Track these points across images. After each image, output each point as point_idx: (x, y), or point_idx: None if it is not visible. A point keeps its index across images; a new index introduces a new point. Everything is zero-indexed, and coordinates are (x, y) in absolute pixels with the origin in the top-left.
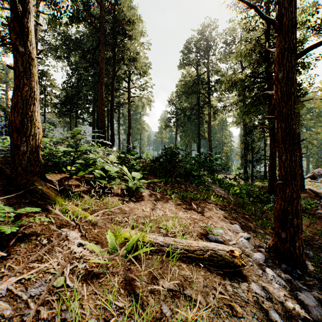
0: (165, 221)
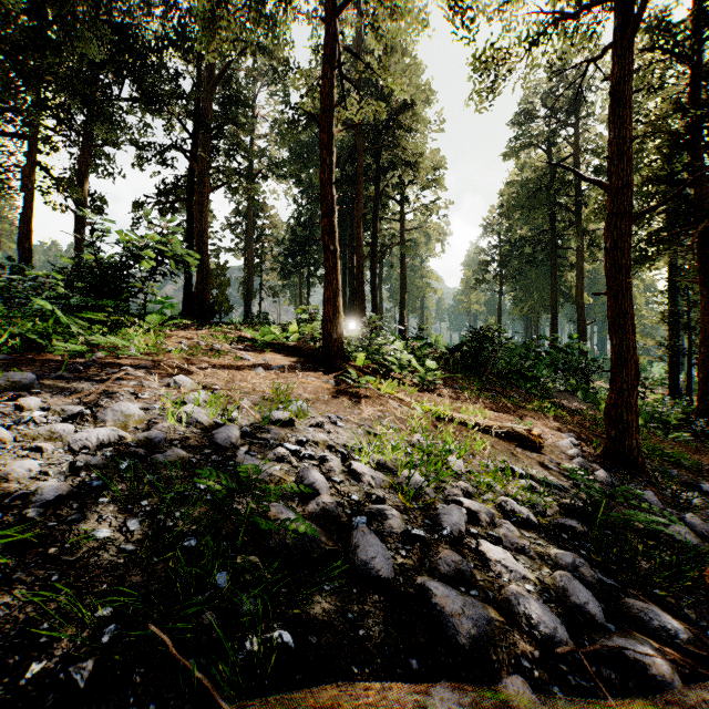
0: (465, 411)
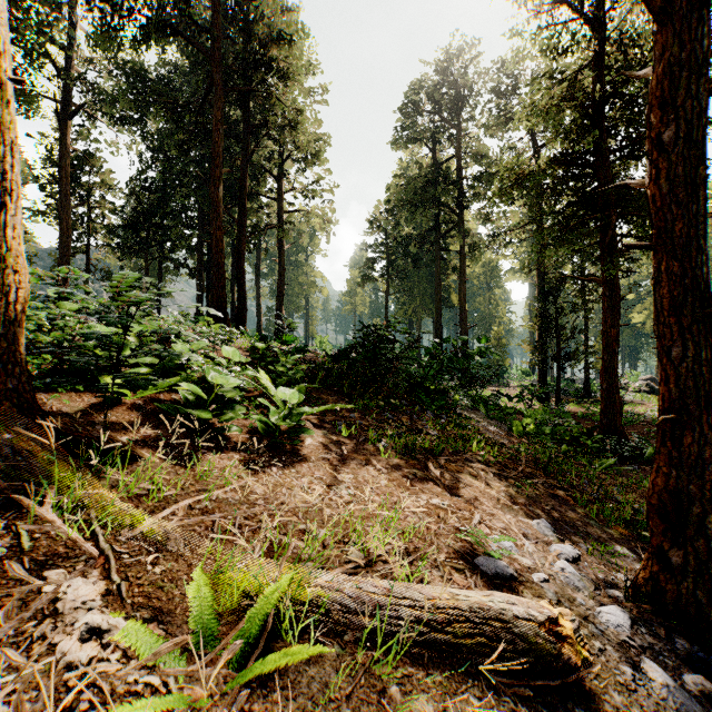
0: (362, 520)
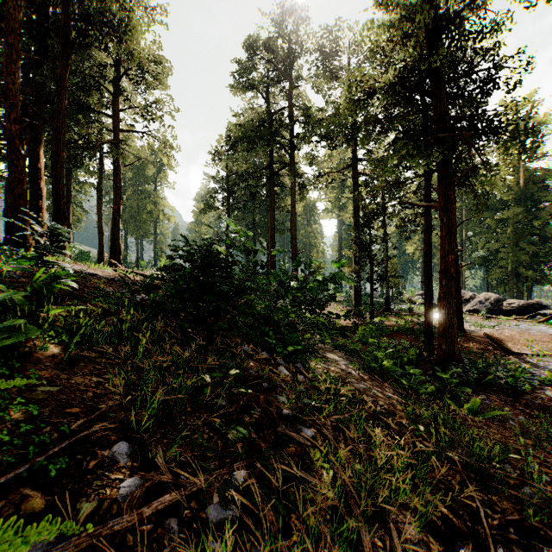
0: None
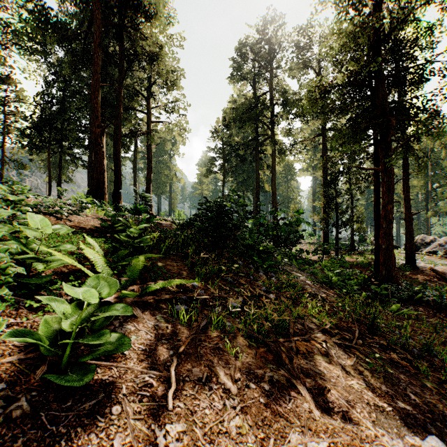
0: None
